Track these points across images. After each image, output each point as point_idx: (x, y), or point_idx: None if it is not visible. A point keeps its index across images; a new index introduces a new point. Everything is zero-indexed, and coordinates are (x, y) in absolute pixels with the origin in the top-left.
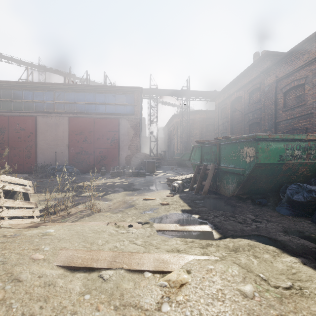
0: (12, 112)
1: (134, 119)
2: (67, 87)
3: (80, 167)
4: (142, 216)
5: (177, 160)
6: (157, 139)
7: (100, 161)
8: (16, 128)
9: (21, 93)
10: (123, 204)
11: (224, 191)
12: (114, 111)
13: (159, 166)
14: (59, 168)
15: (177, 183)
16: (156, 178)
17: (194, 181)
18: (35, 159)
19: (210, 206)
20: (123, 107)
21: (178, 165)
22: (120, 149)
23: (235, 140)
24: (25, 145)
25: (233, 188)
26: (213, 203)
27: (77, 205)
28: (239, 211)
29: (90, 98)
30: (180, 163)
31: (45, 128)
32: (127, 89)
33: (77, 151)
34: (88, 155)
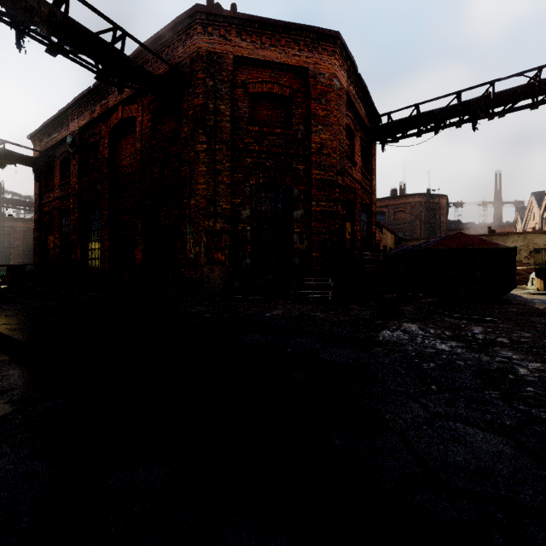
0: None
1: None
2: None
3: None
4: None
5: None
6: None
7: None
8: None
9: None
10: None
11: None
12: None
13: None
14: None
15: None
16: None
17: None
18: None
19: None
20: None
21: None
22: None
23: None
24: None
25: None
26: None
27: None
28: None
29: None
30: None
31: None
32: None
33: None
34: None
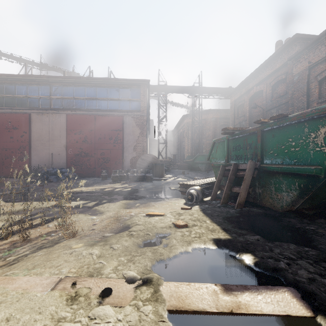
0: (4, 109)
1: (140, 116)
2: (65, 80)
3: (79, 171)
4: (139, 254)
5: (189, 163)
6: (166, 141)
7: (102, 164)
8: (8, 126)
9: (14, 88)
10: (113, 223)
11: (272, 203)
12: (117, 108)
13: (168, 170)
14: (54, 171)
15: (195, 190)
16: (165, 183)
17: (218, 187)
18: (29, 162)
19: (259, 229)
20: (128, 103)
21: (190, 169)
22: (124, 150)
23: (298, 119)
24: (18, 146)
25: (290, 199)
26: (261, 224)
27: (50, 222)
28: (324, 243)
29: (91, 93)
30: (192, 167)
31: (40, 127)
32: (132, 82)
33: (76, 153)
34: (88, 157)
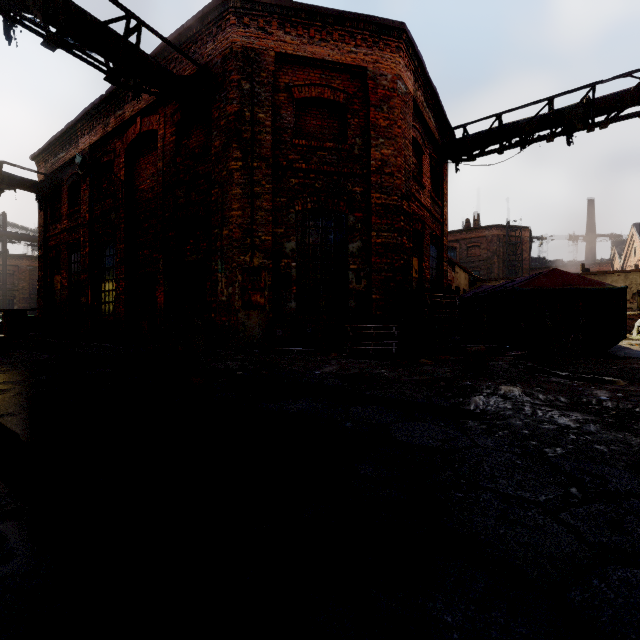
0: None
1: None
2: None
3: None
4: None
5: None
6: None
7: None
8: None
9: None
10: None
11: None
12: None
13: None
14: None
15: None
16: None
17: None
18: None
19: None
20: None
21: None
22: None
23: None
24: None
25: None
26: None
27: None
28: None
29: None
30: None
31: None
32: None
33: None
34: None
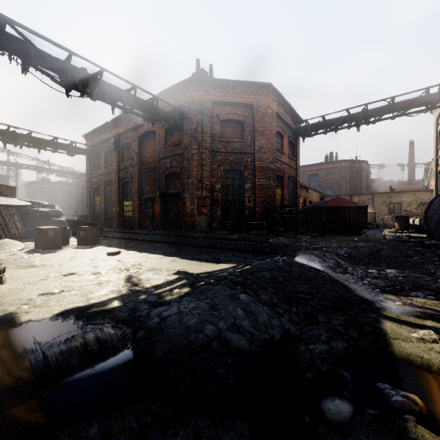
0: None
1: None
2: None
3: None
4: None
5: None
6: None
7: None
8: None
9: None
10: None
11: None
12: None
13: None
14: None
15: None
16: None
17: None
18: None
19: None
20: None
21: None
22: None
23: None
24: None
25: None
26: None
27: None
28: None
29: None
30: None
31: None
32: None
33: None
34: None
